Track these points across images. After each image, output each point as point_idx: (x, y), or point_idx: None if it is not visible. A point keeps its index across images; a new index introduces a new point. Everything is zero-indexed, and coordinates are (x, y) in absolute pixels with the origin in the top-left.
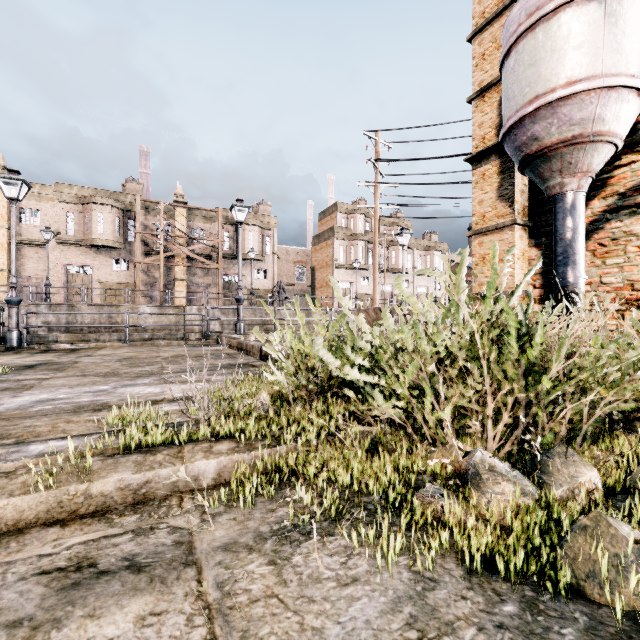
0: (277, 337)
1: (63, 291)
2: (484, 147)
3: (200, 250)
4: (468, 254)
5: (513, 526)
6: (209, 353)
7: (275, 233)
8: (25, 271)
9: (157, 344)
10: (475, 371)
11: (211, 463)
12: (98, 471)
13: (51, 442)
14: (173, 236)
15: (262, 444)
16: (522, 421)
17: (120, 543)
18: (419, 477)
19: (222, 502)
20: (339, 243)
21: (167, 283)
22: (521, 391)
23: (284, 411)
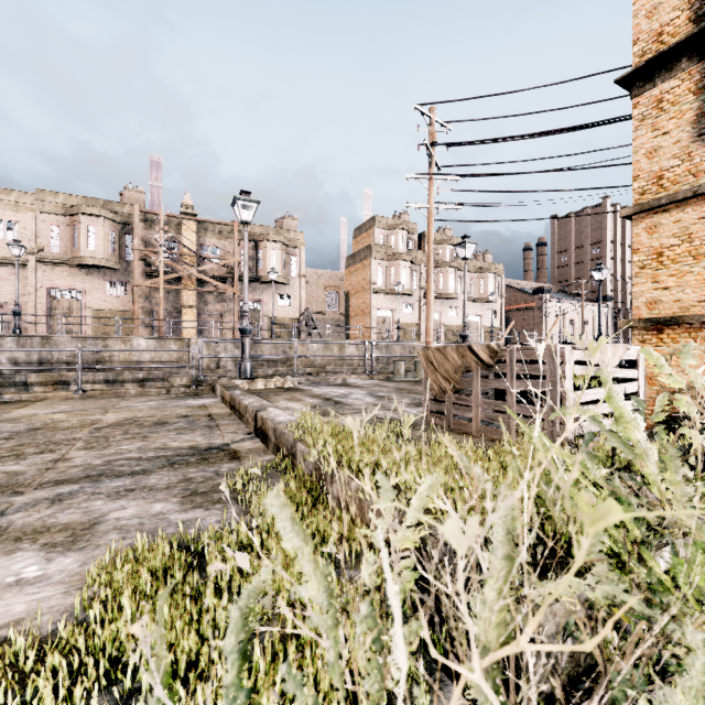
0: None
1: (46, 320)
2: (661, 49)
3: (213, 271)
4: None
5: None
6: (183, 414)
7: (302, 251)
8: None
9: (125, 393)
10: None
11: None
12: None
13: None
14: (179, 254)
15: None
16: None
17: None
18: None
19: None
20: (377, 264)
21: (173, 310)
22: None
23: None
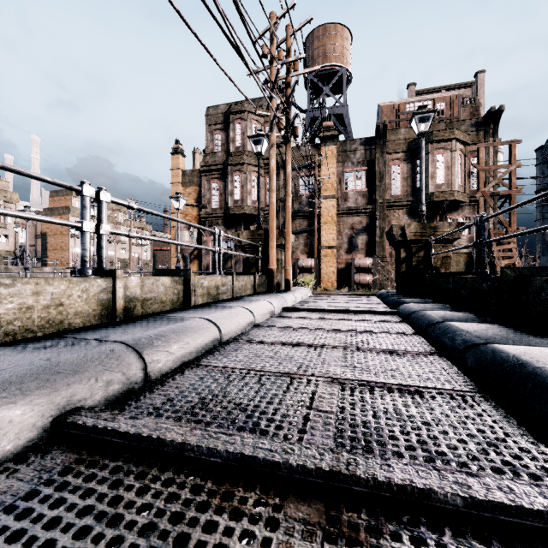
0: None
1: None
2: (174, 239)
3: None
4: None
5: None
6: None
7: (17, 207)
8: None
9: None
10: None
11: None
12: None
13: None
14: None
15: None
16: None
17: None
18: None
19: None
20: (74, 219)
21: None
22: None
23: None
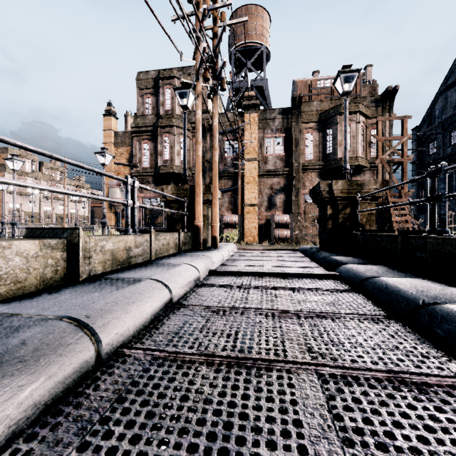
0: None
1: None
2: (106, 196)
3: None
4: None
5: None
6: None
7: None
8: None
9: None
10: None
11: None
12: None
13: None
14: None
15: None
16: None
17: None
18: None
19: None
20: (10, 176)
21: None
22: None
23: None
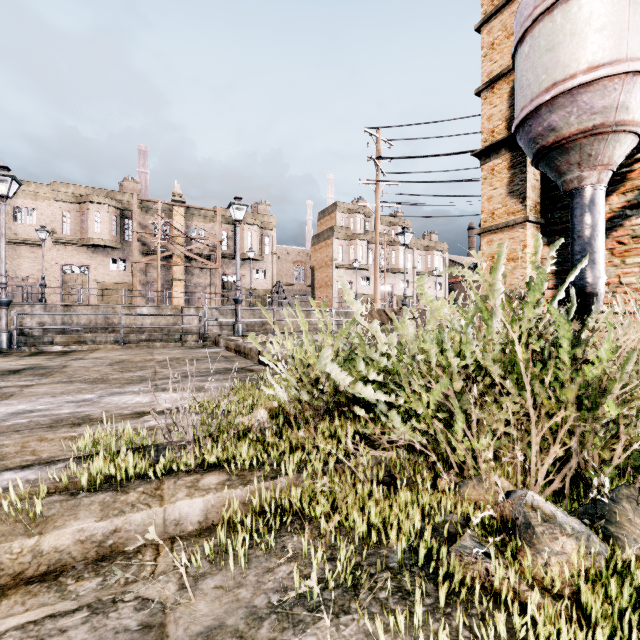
0: (276, 345)
1: (59, 291)
2: (493, 141)
3: (198, 250)
4: (507, 249)
5: (586, 604)
6: (205, 356)
7: (274, 233)
8: (21, 271)
9: (153, 346)
10: (511, 389)
11: (196, 503)
12: (53, 518)
13: (6, 474)
14: (171, 235)
15: (258, 475)
16: (575, 453)
17: (69, 627)
18: (447, 517)
19: (208, 557)
20: (339, 243)
21: (165, 283)
22: (574, 416)
23: (284, 431)
